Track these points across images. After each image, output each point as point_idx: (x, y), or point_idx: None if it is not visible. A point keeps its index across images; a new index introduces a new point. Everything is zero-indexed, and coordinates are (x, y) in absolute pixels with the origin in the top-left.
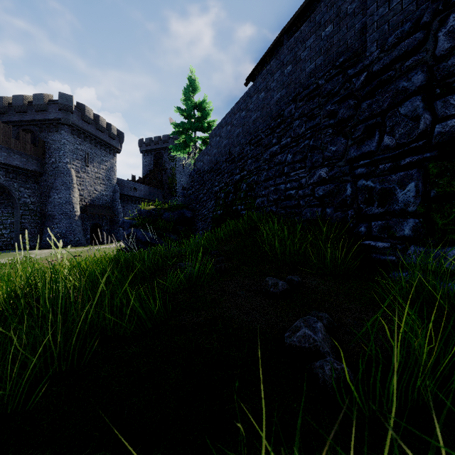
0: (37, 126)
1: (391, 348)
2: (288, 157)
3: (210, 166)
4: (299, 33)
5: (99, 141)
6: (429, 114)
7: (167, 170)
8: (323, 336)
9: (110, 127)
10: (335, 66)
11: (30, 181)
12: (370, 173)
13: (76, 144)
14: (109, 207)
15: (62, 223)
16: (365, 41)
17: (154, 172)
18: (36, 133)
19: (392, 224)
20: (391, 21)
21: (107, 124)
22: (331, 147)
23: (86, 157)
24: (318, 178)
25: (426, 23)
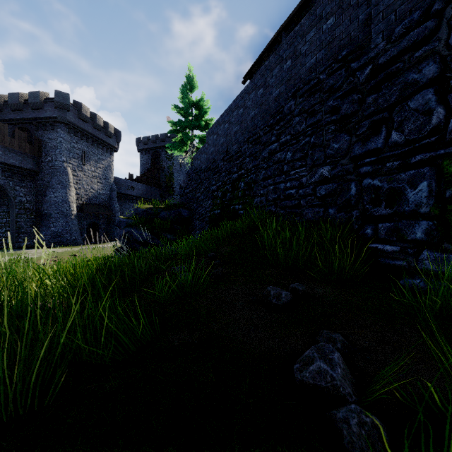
0: (33, 125)
1: (425, 384)
2: (287, 155)
3: (207, 165)
4: (299, 26)
5: (96, 140)
6: (443, 107)
7: (164, 169)
8: (343, 371)
9: (107, 126)
10: (338, 60)
11: (26, 180)
12: (376, 171)
13: (72, 143)
14: (106, 206)
15: (59, 222)
16: (369, 33)
17: (152, 171)
18: (32, 131)
19: (401, 226)
20: (398, 11)
21: (104, 123)
22: (334, 144)
23: (83, 156)
24: (319, 177)
25: (438, 10)
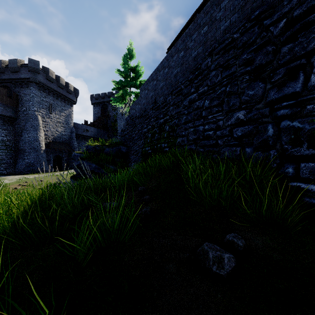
0: (12, 83)
1: None
2: (205, 103)
3: (140, 113)
4: None
5: (60, 95)
6: None
7: (110, 117)
8: None
9: (68, 85)
10: (251, 19)
11: (6, 124)
12: (294, 113)
13: (42, 97)
14: (67, 144)
15: (31, 155)
16: None
17: (101, 118)
18: (11, 88)
19: None
20: None
21: (66, 83)
22: (249, 91)
23: (49, 107)
24: (235, 120)
25: None
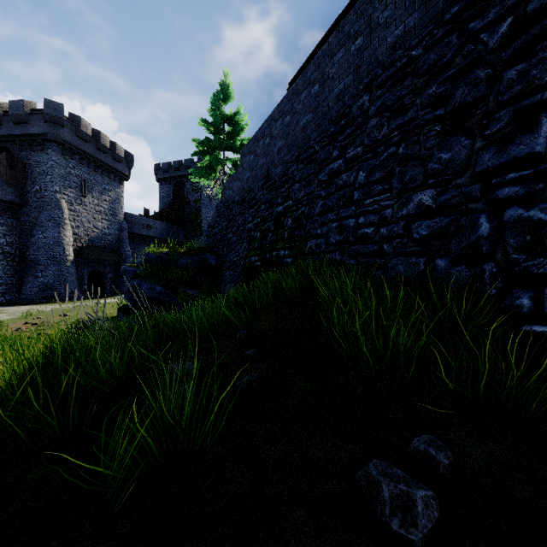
0: (15, 144)
1: None
2: (359, 176)
3: (241, 195)
4: None
5: (101, 165)
6: None
7: (190, 203)
8: None
9: (115, 147)
10: (444, 21)
11: (5, 215)
12: (532, 194)
13: (68, 168)
14: (114, 250)
15: (49, 270)
16: None
17: (174, 205)
18: (14, 152)
19: None
20: None
21: (111, 143)
22: (441, 154)
23: (82, 185)
24: (416, 207)
25: None
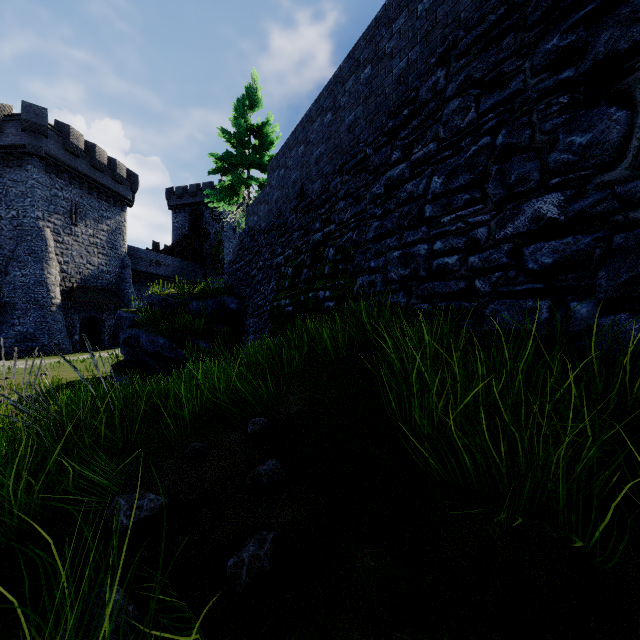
0: None
1: None
2: (433, 182)
3: (268, 222)
4: None
5: (96, 186)
6: None
7: (210, 235)
8: None
9: (115, 165)
10: None
11: None
12: None
13: (54, 189)
14: (114, 291)
15: (29, 317)
16: None
17: (190, 238)
18: None
19: None
20: None
21: (110, 160)
22: (572, 137)
23: (72, 210)
24: (530, 222)
25: None
